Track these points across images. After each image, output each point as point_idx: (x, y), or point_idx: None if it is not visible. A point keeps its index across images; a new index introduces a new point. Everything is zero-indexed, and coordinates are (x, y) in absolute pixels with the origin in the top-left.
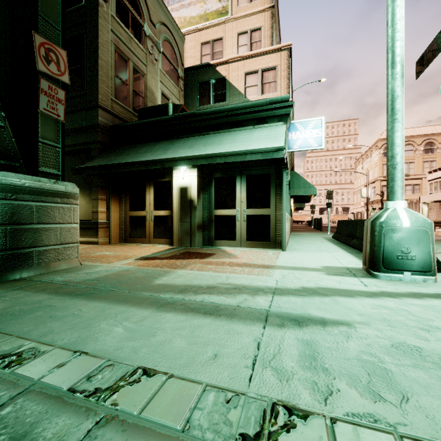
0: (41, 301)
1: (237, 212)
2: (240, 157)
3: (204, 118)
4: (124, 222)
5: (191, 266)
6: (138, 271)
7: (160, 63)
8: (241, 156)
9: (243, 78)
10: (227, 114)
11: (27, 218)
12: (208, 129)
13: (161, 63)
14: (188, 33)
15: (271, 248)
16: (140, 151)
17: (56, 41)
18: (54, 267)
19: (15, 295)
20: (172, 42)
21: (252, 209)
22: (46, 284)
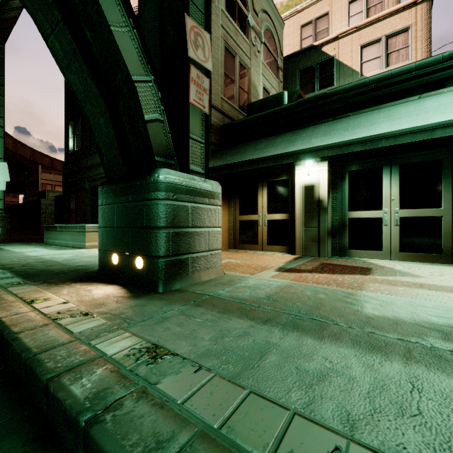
0: (245, 330)
1: (384, 214)
2: (423, 134)
3: (340, 97)
4: (233, 227)
5: (371, 286)
6: (306, 288)
7: (261, 55)
8: (424, 133)
9: (358, 53)
10: (375, 86)
11: (184, 221)
12: (345, 111)
13: (263, 55)
14: (285, 19)
15: (444, 263)
16: (258, 147)
17: (200, 25)
18: (204, 276)
19: (202, 315)
20: (272, 30)
21: (409, 209)
22: (218, 300)
